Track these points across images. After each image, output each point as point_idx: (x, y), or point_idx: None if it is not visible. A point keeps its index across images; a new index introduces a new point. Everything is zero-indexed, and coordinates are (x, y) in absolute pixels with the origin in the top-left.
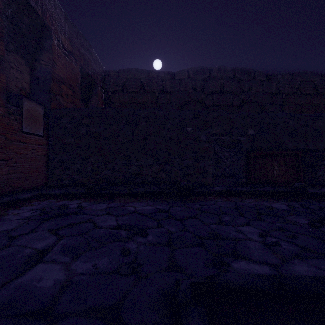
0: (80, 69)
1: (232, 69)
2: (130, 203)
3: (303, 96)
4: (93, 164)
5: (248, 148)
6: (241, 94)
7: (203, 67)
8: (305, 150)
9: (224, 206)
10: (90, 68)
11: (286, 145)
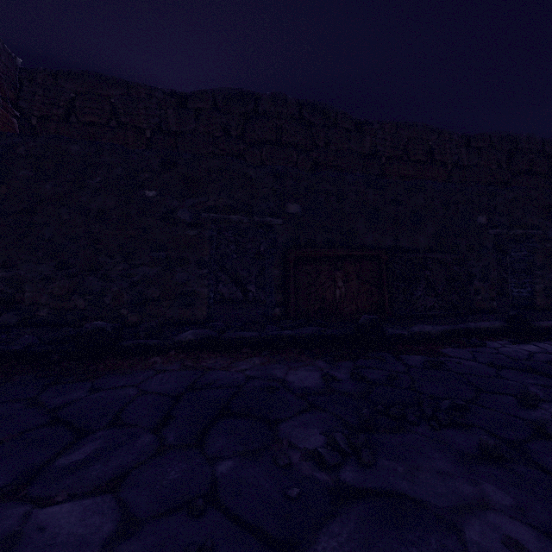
0: None
1: (298, 102)
2: None
3: (413, 163)
4: None
5: (287, 242)
6: (314, 150)
7: (244, 90)
8: (395, 248)
9: (152, 392)
10: None
11: (361, 239)
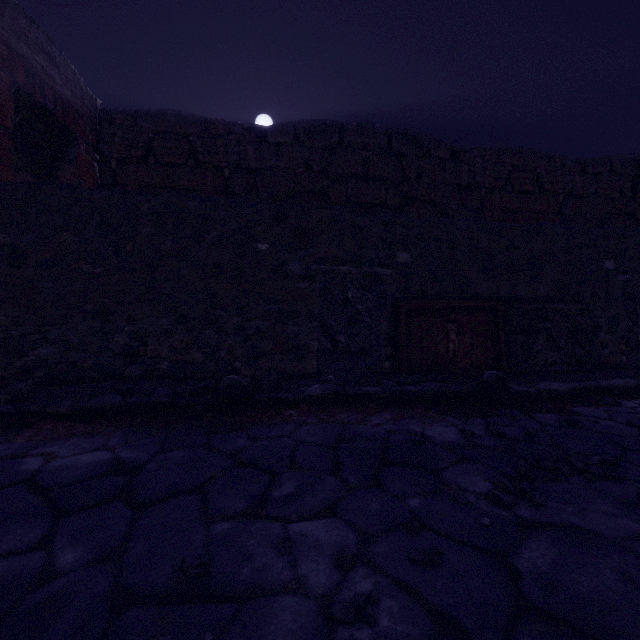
0: (17, 95)
1: (386, 131)
2: (52, 444)
3: (518, 194)
4: (6, 331)
5: (396, 293)
6: (404, 184)
7: (327, 121)
8: (511, 298)
9: (308, 442)
10: (51, 97)
11: (475, 289)
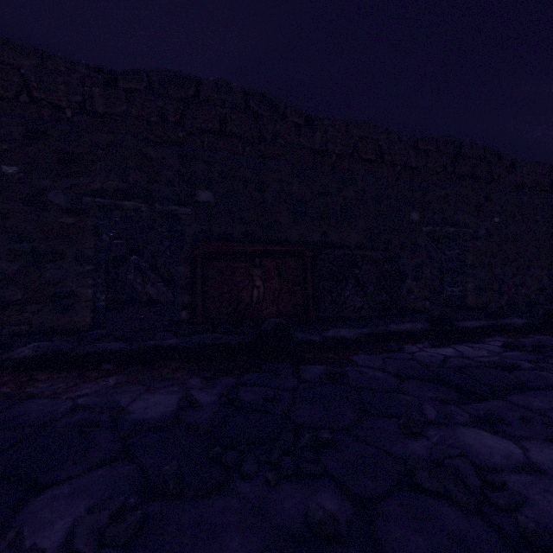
0: None
1: (244, 91)
2: None
3: (363, 162)
4: None
5: (196, 235)
6: (261, 143)
7: (183, 73)
8: (323, 244)
9: None
10: None
11: (286, 234)
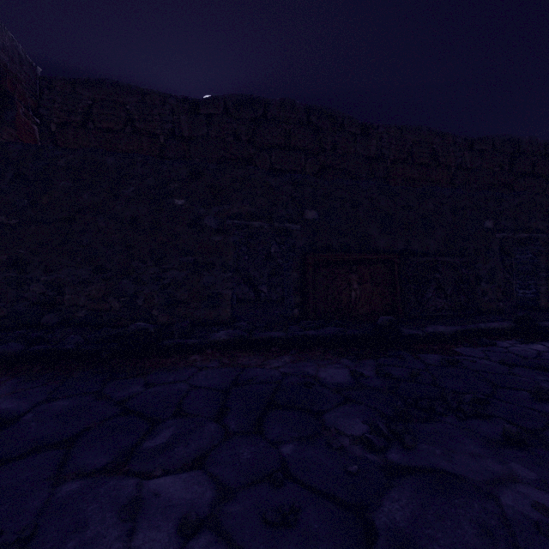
0: None
1: (306, 107)
2: None
3: (417, 166)
4: None
5: (305, 247)
6: (321, 154)
7: (254, 97)
8: (406, 252)
9: (202, 387)
10: None
11: (375, 243)
